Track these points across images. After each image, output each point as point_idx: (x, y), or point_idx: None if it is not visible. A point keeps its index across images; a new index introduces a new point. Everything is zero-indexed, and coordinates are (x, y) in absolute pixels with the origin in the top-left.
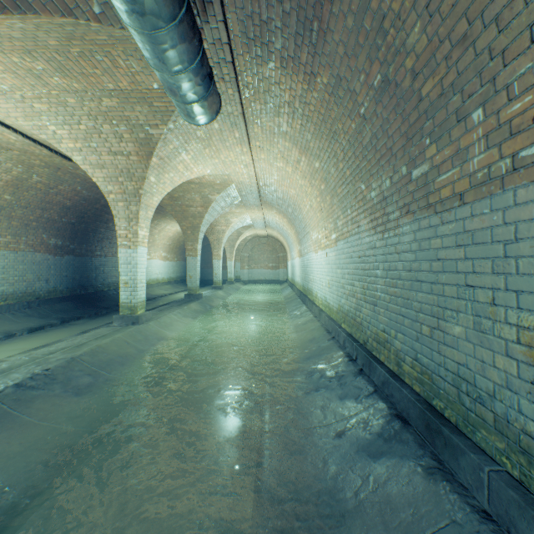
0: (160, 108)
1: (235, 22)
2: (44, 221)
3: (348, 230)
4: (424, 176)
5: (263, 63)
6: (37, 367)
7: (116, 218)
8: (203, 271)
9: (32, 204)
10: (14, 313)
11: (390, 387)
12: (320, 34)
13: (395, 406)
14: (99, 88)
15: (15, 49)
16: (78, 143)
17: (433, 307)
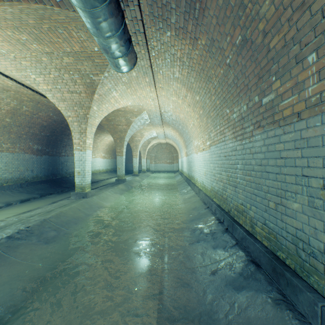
0: (99, 63)
1: (146, 6)
2: (30, 134)
3: (217, 139)
4: (271, 102)
5: (163, 33)
6: (22, 225)
7: (73, 132)
8: (127, 165)
9: (23, 124)
10: (12, 190)
11: (246, 241)
12: (201, 11)
13: (250, 254)
14: (61, 50)
15: (8, 26)
16: (49, 86)
17: (277, 190)
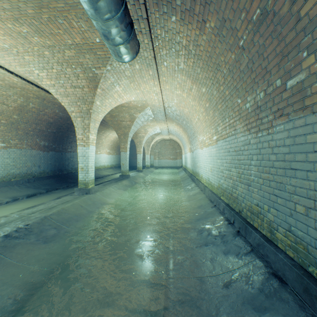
0: (101, 55)
1: None
2: (37, 131)
3: (226, 133)
4: (300, 84)
5: (168, 18)
6: (21, 223)
7: (76, 128)
8: (131, 161)
9: (30, 120)
10: (19, 185)
11: (265, 249)
12: None
13: (270, 265)
14: (63, 43)
15: (8, 18)
16: (52, 81)
17: (309, 191)
